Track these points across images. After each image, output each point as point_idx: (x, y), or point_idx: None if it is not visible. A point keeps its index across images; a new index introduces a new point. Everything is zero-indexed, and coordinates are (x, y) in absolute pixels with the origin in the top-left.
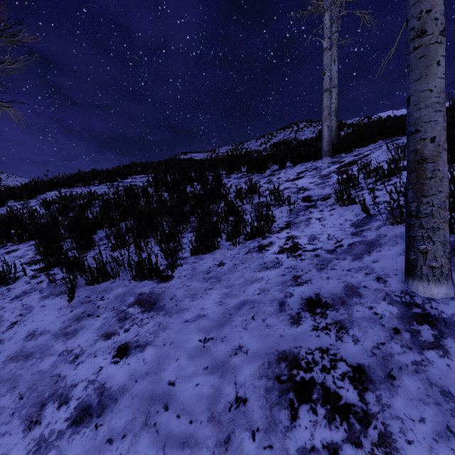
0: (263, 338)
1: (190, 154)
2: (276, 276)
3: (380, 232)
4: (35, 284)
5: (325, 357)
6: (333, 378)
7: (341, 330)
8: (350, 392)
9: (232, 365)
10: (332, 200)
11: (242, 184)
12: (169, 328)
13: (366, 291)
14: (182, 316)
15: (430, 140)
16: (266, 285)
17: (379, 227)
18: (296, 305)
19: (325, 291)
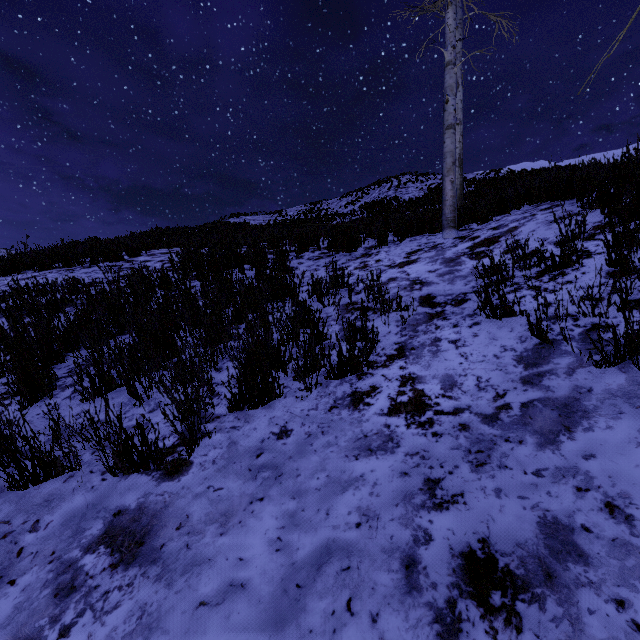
0: None
1: (245, 217)
2: (391, 477)
3: (577, 380)
4: None
5: None
6: None
7: None
8: None
9: None
10: (471, 305)
11: (320, 269)
12: (161, 626)
13: (592, 542)
14: (195, 583)
15: None
16: (371, 499)
17: (571, 368)
18: (443, 573)
19: (500, 534)
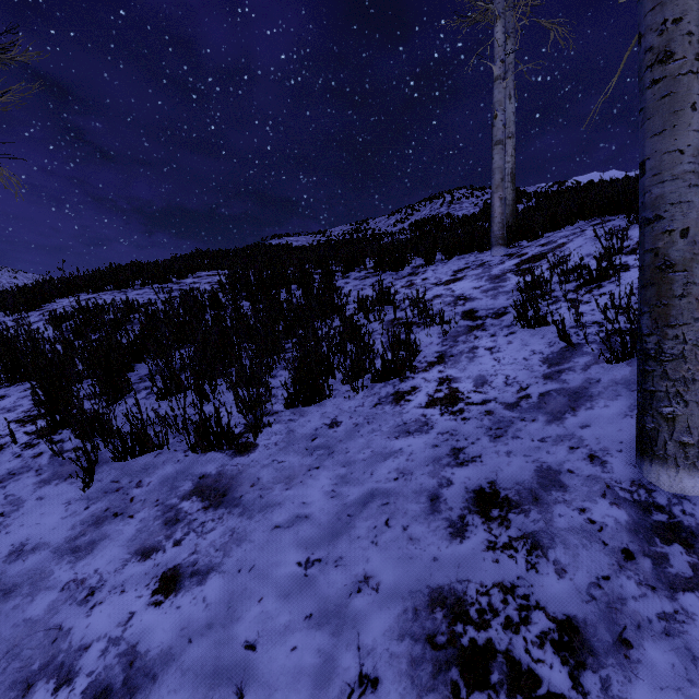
0: (404, 563)
1: (287, 238)
2: (424, 448)
3: (590, 374)
4: (30, 458)
5: (509, 601)
6: (524, 642)
7: (535, 550)
8: (555, 670)
9: (352, 613)
10: (510, 317)
11: (366, 288)
12: (248, 539)
13: (573, 478)
14: (270, 516)
15: (680, 234)
16: (407, 463)
17: (587, 365)
18: (458, 501)
19: (505, 478)
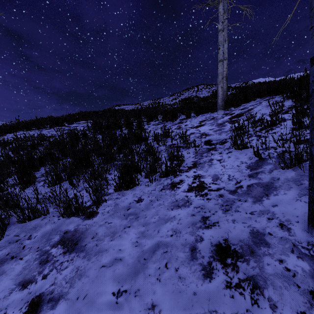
0: (176, 295)
1: (123, 106)
2: (187, 216)
3: (273, 175)
4: None
5: None
6: None
7: (255, 289)
8: None
9: None
10: (228, 144)
11: (158, 129)
12: (86, 274)
13: (272, 239)
14: (100, 259)
15: None
16: (178, 225)
17: (271, 170)
18: (207, 252)
19: (233, 237)
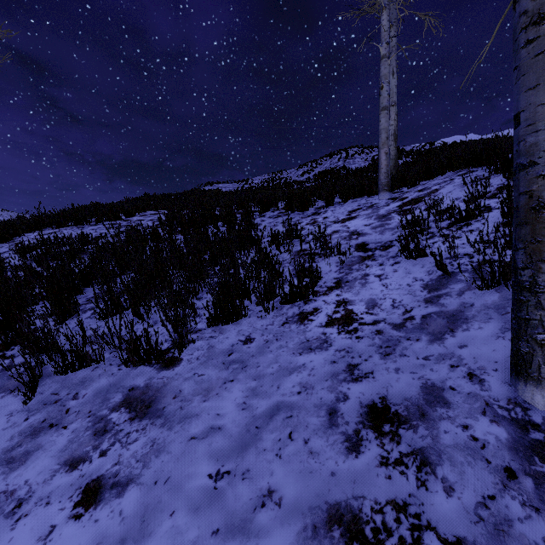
0: (305, 477)
1: (217, 185)
2: (324, 364)
3: (464, 299)
4: None
5: (402, 520)
6: None
7: (424, 467)
8: None
9: (256, 528)
10: (395, 249)
11: (278, 225)
12: (166, 450)
13: (455, 395)
14: (187, 427)
15: None
16: (309, 378)
17: (461, 291)
18: (354, 416)
19: (394, 394)
